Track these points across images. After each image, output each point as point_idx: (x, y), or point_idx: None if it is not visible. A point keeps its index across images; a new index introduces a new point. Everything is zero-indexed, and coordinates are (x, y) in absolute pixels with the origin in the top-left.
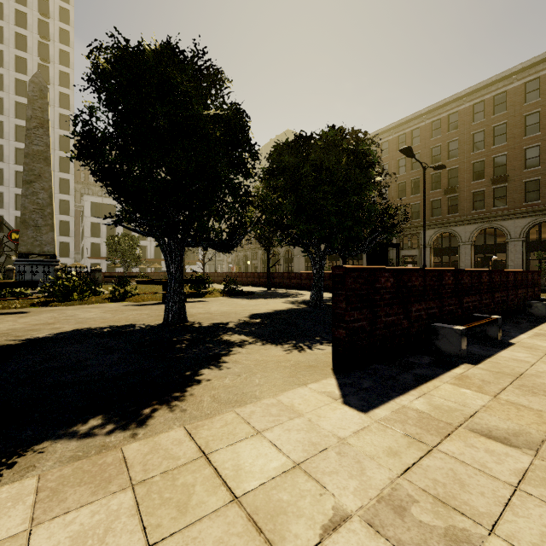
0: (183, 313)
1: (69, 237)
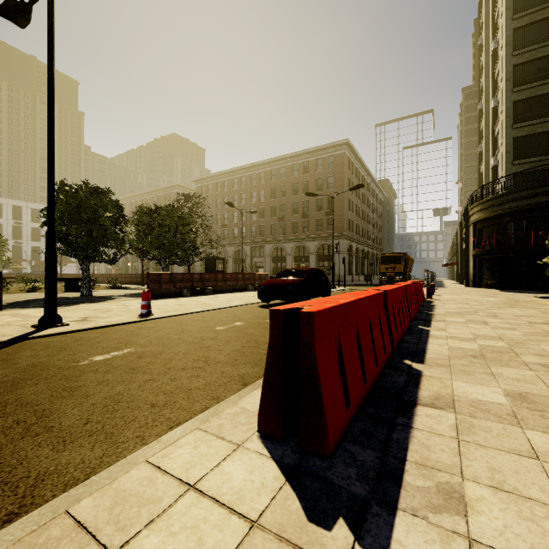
0: (91, 292)
1: None
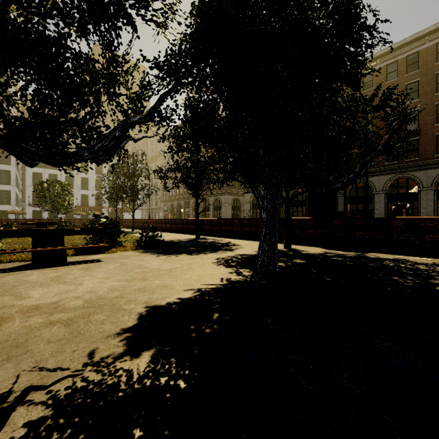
0: None
1: (10, 186)
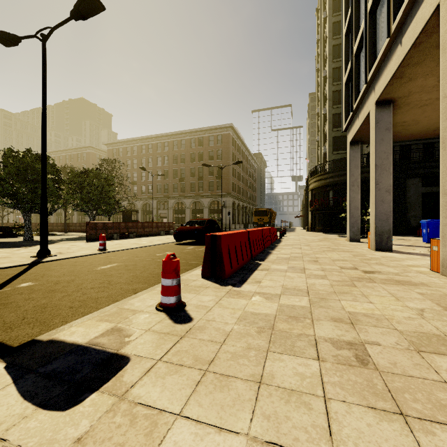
0: (32, 237)
1: None
